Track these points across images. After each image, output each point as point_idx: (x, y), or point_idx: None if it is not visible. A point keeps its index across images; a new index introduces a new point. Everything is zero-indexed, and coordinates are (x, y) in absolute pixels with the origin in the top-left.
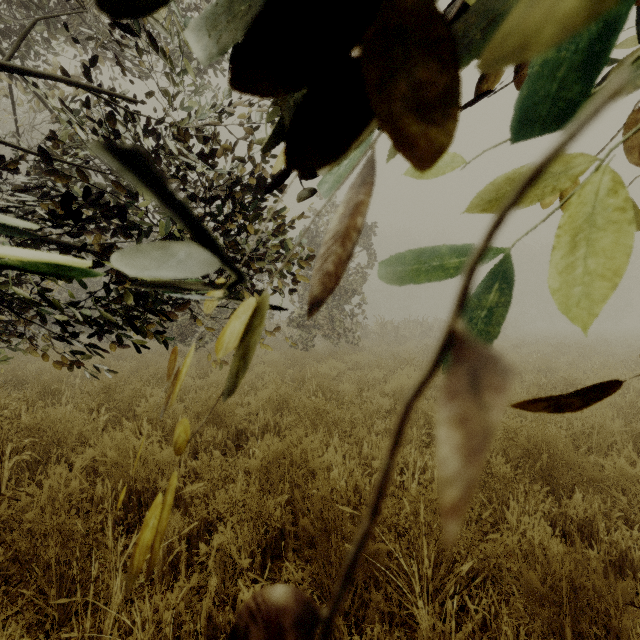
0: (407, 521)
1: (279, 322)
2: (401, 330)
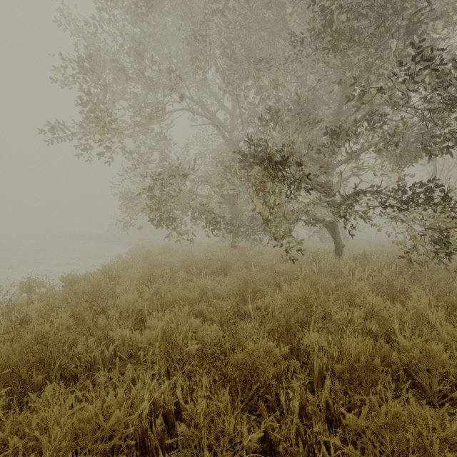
0: None
1: None
2: None
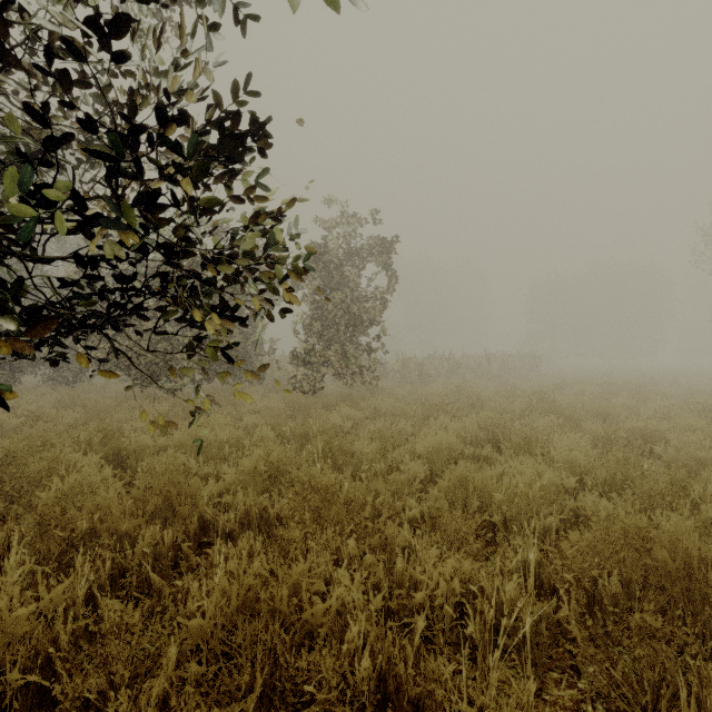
0: None
1: (282, 358)
2: (425, 368)
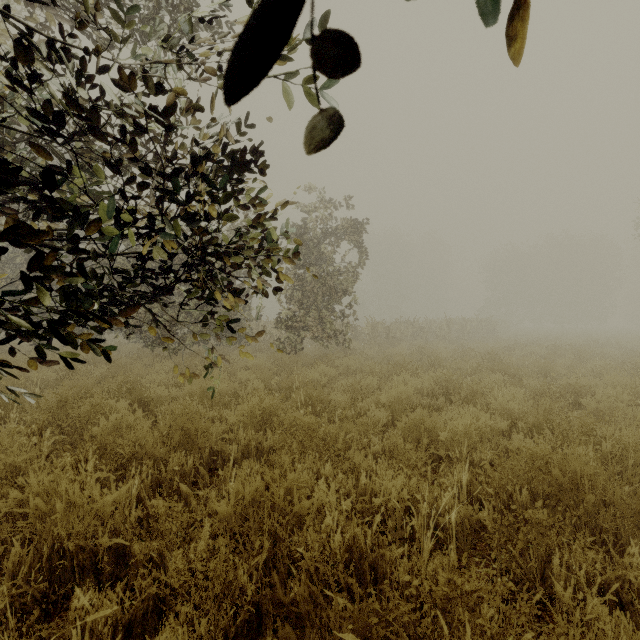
0: (422, 590)
1: (267, 323)
2: (392, 331)
